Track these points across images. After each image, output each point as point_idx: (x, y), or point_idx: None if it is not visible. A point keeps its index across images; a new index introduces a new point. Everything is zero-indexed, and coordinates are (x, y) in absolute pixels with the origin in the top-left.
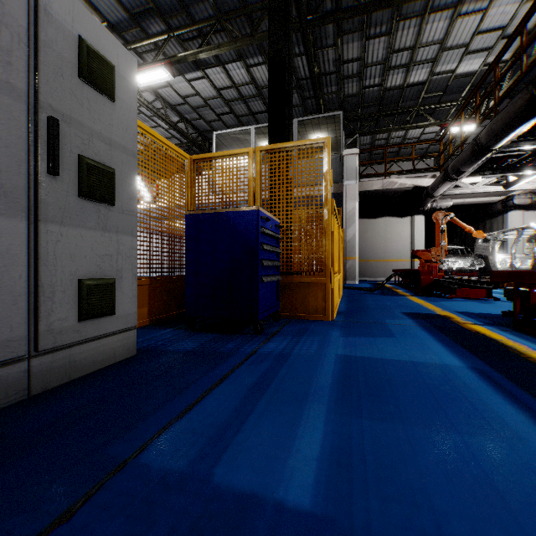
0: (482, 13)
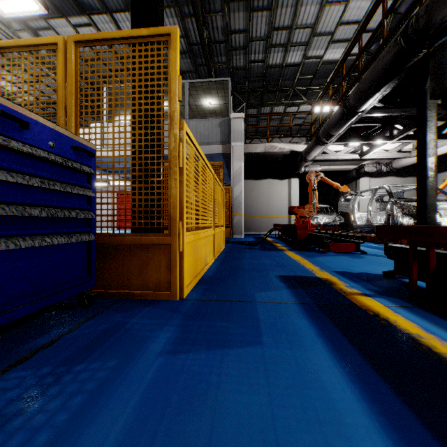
0: (345, 5)
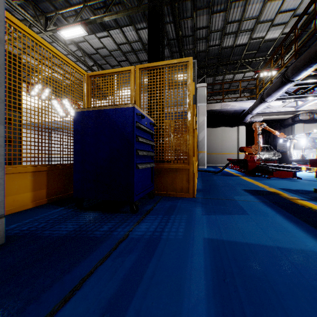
0: None
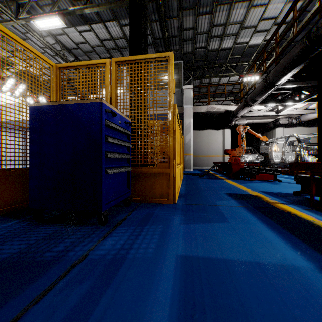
0: (265, 6)
